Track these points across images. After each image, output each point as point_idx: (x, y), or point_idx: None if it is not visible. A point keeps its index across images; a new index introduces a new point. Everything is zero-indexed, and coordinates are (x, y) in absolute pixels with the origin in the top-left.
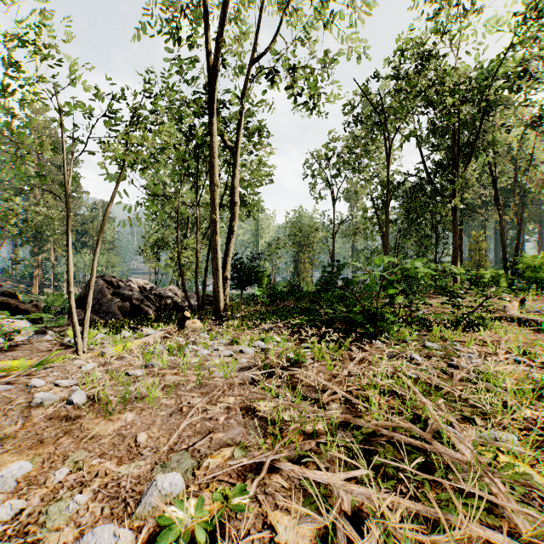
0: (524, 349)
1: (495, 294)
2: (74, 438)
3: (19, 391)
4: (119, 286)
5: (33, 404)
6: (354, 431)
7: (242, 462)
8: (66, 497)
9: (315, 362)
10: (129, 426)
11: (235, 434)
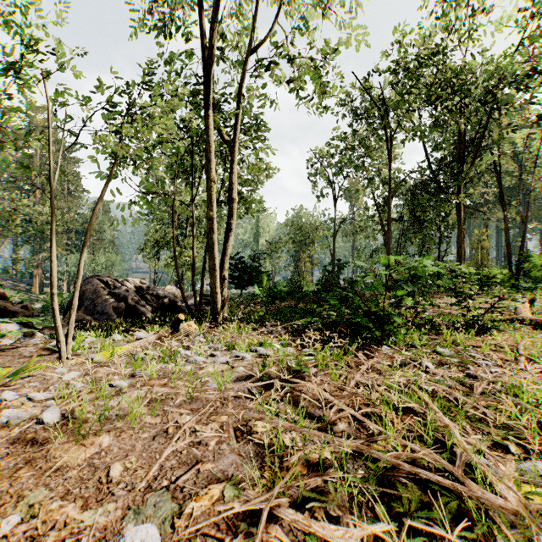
0: None
1: (508, 295)
2: (36, 469)
3: None
4: (115, 285)
5: None
6: (368, 464)
7: (233, 509)
8: None
9: (319, 371)
10: (104, 453)
11: (226, 465)
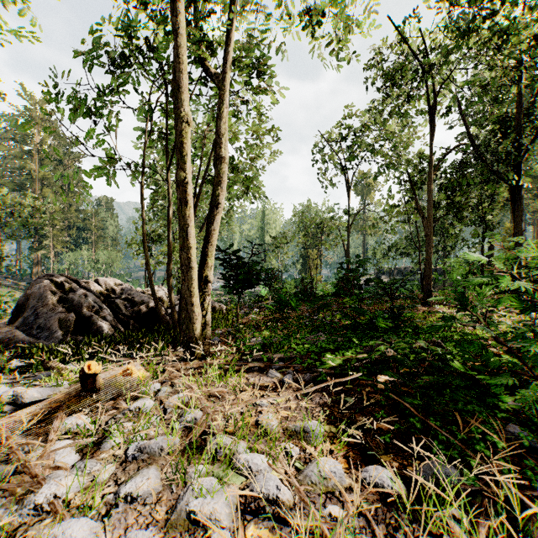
0: None
1: None
2: None
3: None
4: (71, 288)
5: None
6: None
7: None
8: None
9: None
10: None
11: None
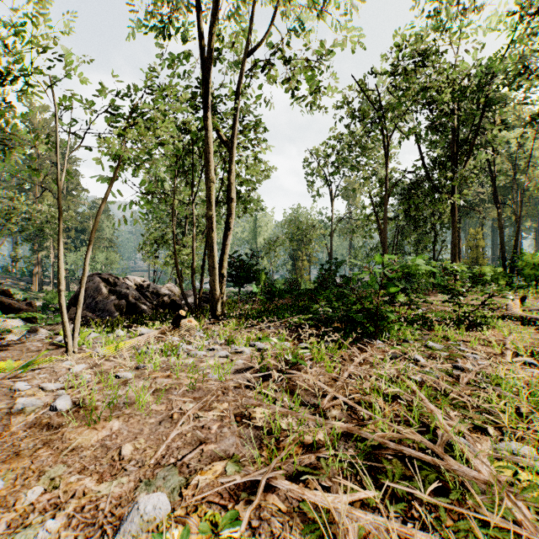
0: (530, 350)
1: (498, 292)
2: (53, 449)
3: (2, 395)
4: (115, 283)
5: (14, 410)
6: (357, 443)
7: (235, 480)
8: (36, 523)
9: (314, 364)
10: (114, 435)
11: (228, 445)
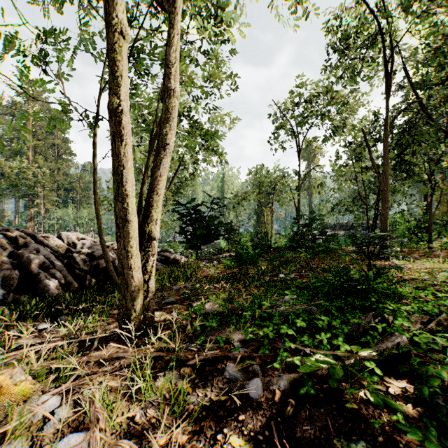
0: None
1: None
2: None
3: None
4: (26, 243)
5: None
6: None
7: None
8: None
9: None
10: None
11: None
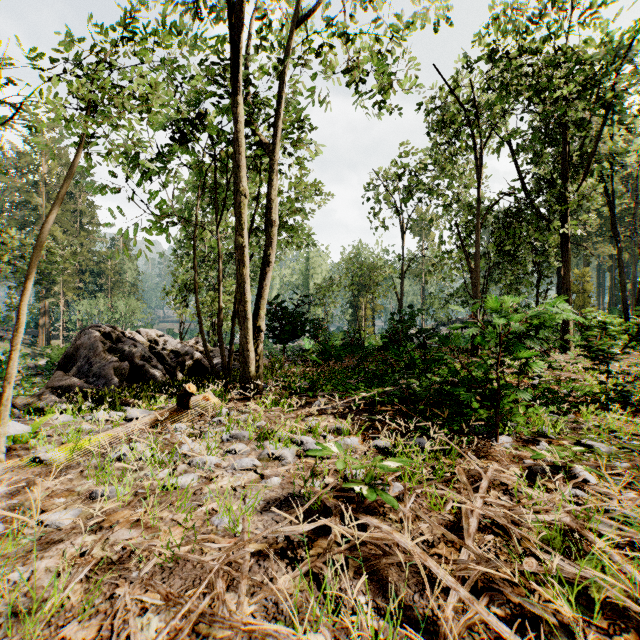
0: None
1: None
2: None
3: None
4: (119, 339)
5: None
6: None
7: None
8: None
9: (407, 491)
10: None
11: None
